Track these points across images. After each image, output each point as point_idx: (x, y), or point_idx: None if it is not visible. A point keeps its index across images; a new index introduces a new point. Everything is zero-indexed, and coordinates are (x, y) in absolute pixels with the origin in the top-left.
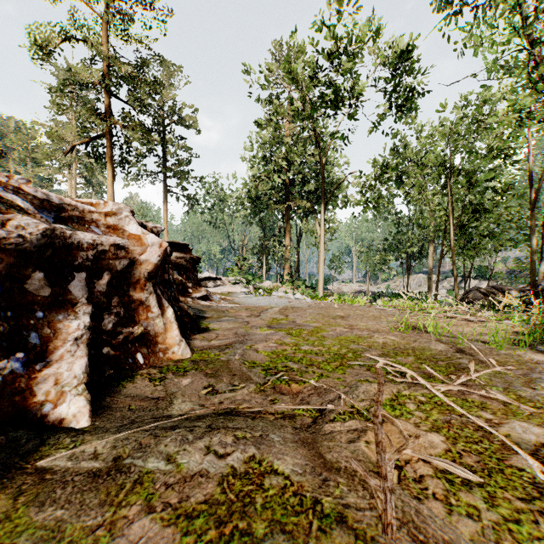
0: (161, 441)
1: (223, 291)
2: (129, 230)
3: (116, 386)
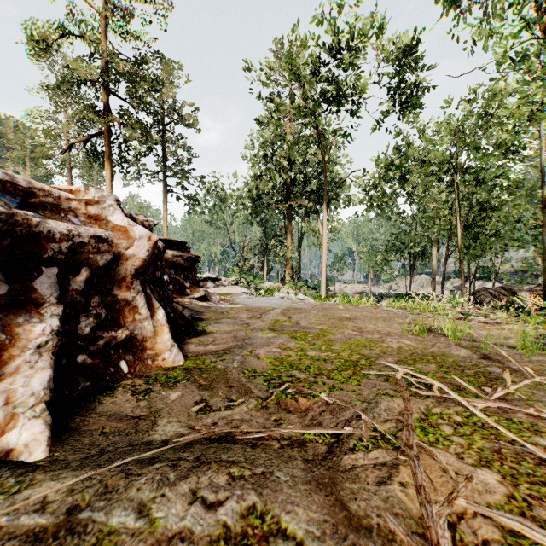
0: (134, 482)
1: (224, 291)
2: (114, 221)
3: (91, 401)
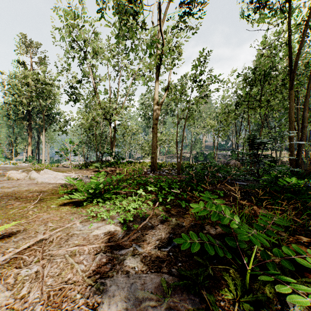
0: None
1: None
2: None
3: None
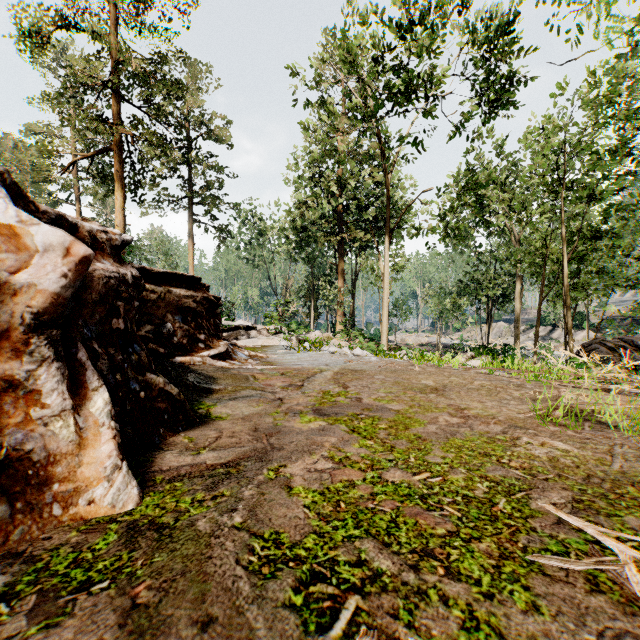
0: None
1: (258, 344)
2: None
3: None
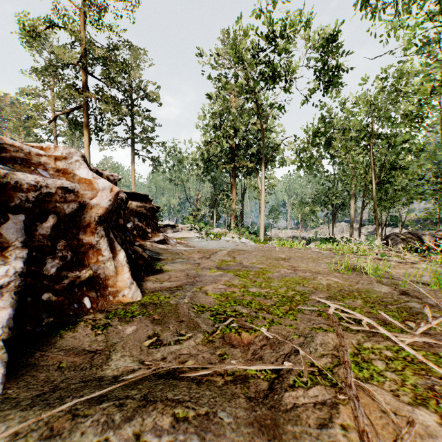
0: (79, 425)
1: (180, 236)
2: (80, 174)
3: (53, 336)
